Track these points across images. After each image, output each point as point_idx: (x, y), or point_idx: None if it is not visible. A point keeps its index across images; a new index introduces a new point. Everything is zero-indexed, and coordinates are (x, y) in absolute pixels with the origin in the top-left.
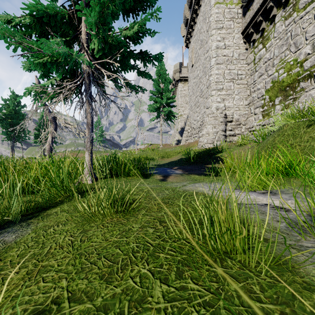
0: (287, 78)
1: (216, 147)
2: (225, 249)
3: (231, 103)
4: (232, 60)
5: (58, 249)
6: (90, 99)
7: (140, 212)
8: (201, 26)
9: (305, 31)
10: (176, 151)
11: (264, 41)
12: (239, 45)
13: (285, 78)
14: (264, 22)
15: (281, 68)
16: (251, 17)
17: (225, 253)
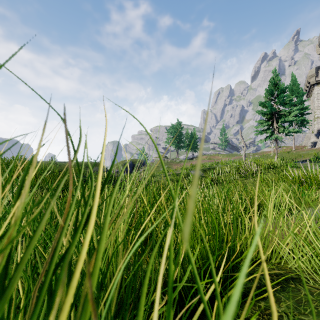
0: None
1: None
2: None
3: None
4: None
5: None
6: (277, 142)
7: (298, 165)
8: None
9: None
10: (309, 154)
11: None
12: None
13: None
14: None
15: None
16: None
17: None
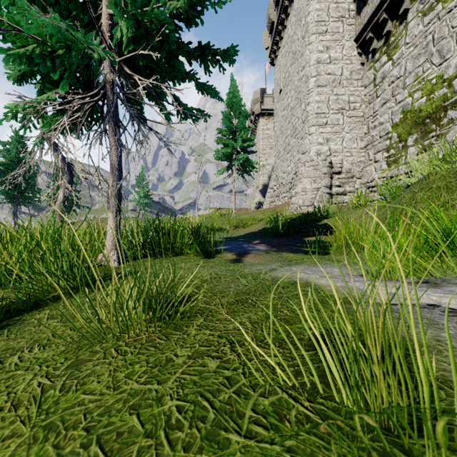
0: (427, 104)
1: (319, 211)
2: (380, 417)
3: (339, 145)
4: (340, 81)
5: (7, 410)
6: (117, 126)
7: (194, 321)
8: (293, 32)
9: (456, 32)
10: (256, 218)
11: (390, 51)
12: (352, 58)
13: (423, 105)
14: (389, 21)
15: (417, 90)
16: (370, 15)
17: (385, 430)
